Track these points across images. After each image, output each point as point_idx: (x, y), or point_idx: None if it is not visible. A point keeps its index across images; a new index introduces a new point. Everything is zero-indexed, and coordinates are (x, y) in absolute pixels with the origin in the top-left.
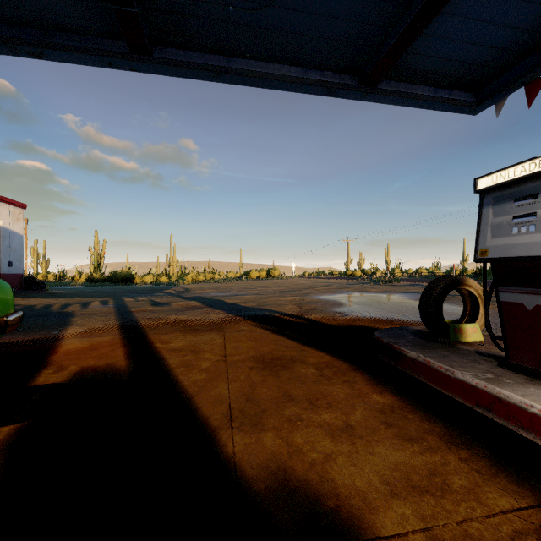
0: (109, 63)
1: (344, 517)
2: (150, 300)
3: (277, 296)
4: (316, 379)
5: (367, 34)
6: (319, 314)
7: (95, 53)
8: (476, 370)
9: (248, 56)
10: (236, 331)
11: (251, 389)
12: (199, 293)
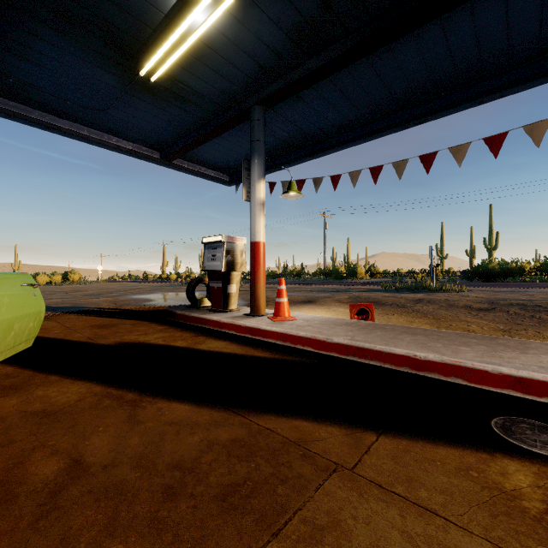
0: None
1: (141, 343)
2: None
3: (89, 298)
4: (132, 327)
5: (163, 138)
6: (133, 306)
7: None
8: (200, 313)
9: (77, 122)
10: (65, 319)
11: (96, 333)
12: None
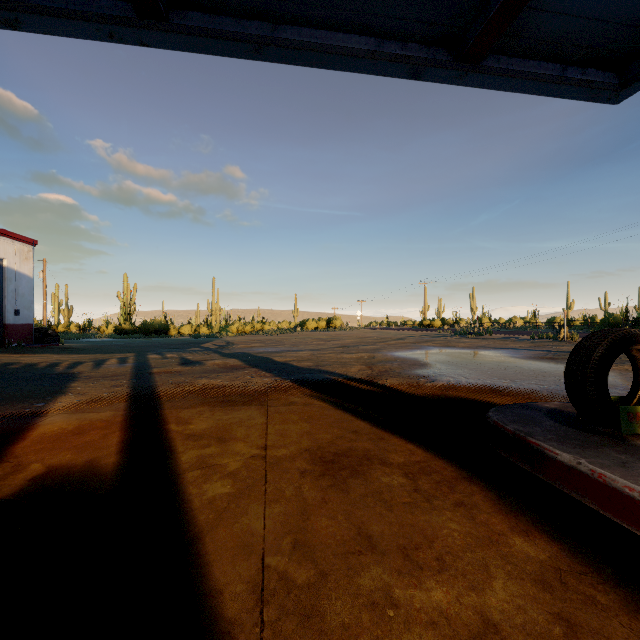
0: (109, 34)
1: None
2: (181, 357)
3: (340, 352)
4: (409, 497)
5: None
6: (397, 378)
7: (88, 19)
8: None
9: (302, 21)
10: (284, 404)
11: (302, 519)
12: (243, 348)
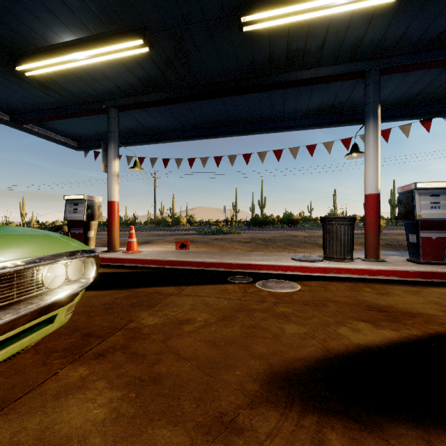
0: None
1: None
2: None
3: None
4: None
5: (18, 107)
6: None
7: None
8: None
9: None
10: None
11: None
12: None
